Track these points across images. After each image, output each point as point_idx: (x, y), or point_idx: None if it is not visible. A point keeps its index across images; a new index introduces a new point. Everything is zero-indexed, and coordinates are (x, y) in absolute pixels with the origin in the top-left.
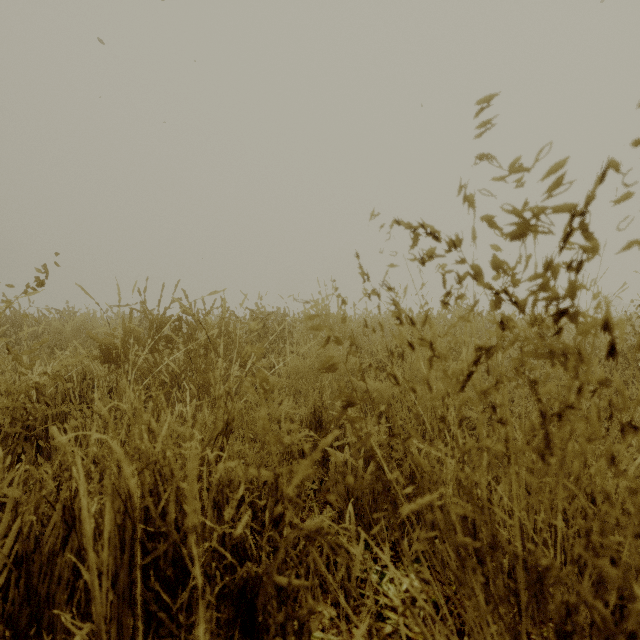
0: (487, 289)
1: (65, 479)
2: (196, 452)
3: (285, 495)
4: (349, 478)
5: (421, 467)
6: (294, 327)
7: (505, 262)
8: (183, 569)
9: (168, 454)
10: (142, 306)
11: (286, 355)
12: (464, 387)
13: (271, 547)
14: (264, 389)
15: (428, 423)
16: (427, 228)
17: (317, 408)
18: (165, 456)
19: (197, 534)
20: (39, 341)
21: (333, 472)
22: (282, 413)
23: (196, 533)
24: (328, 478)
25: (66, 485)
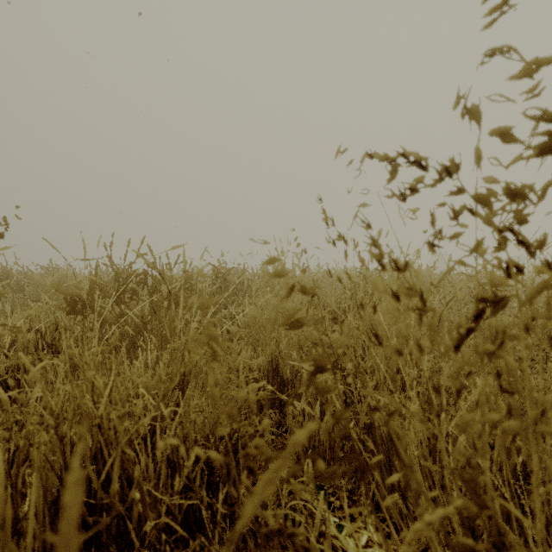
0: (488, 226)
1: (6, 440)
2: (80, 475)
3: (233, 534)
4: (319, 463)
5: (398, 437)
6: (253, 281)
7: (527, 185)
8: (128, 544)
9: (113, 416)
10: (109, 260)
11: (245, 306)
12: (459, 347)
13: (228, 503)
14: (213, 350)
15: (382, 372)
16: (409, 156)
17: (274, 357)
18: (110, 418)
19: (145, 503)
20: (23, 294)
21: (290, 421)
22: (240, 363)
23: (144, 502)
24: (285, 423)
25: (5, 447)
